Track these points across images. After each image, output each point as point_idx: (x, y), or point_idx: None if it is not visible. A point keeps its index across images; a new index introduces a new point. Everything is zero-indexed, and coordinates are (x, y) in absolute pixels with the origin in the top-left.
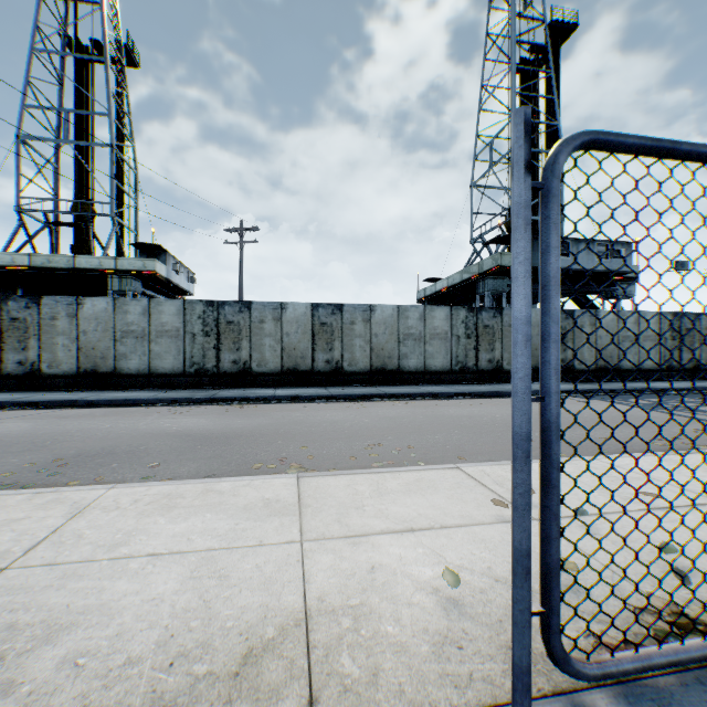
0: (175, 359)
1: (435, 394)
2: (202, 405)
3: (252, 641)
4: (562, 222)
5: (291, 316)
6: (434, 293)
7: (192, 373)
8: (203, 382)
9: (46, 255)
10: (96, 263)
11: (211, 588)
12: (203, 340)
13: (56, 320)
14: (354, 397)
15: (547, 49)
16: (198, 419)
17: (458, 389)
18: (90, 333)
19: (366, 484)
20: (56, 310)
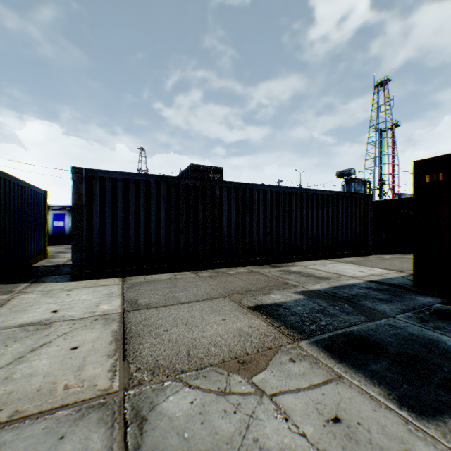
0: None
1: None
2: None
3: None
4: None
5: None
6: None
7: None
8: None
9: None
10: None
11: None
12: None
13: None
14: None
15: None
16: None
17: None
18: None
19: None
20: None
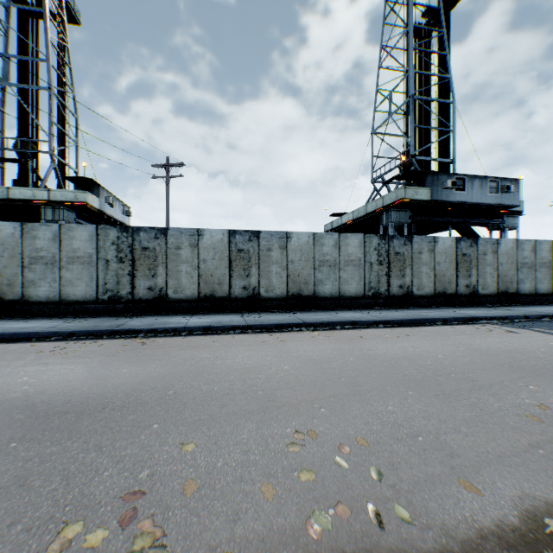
0: (87, 286)
1: (355, 323)
2: (101, 340)
3: None
4: (454, 163)
5: (207, 242)
6: (340, 225)
7: (106, 300)
8: (117, 309)
9: None
10: (30, 194)
11: None
12: (118, 267)
13: None
14: (270, 326)
15: (439, 11)
16: (75, 365)
17: (376, 316)
18: None
19: None
20: None
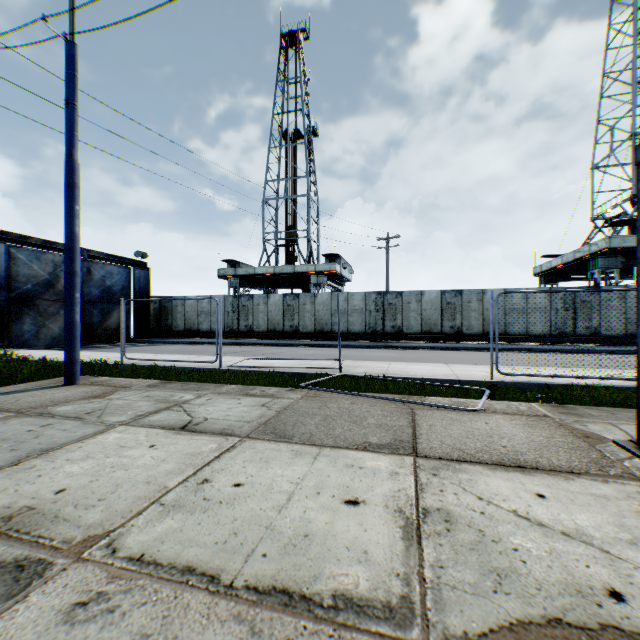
0: (360, 325)
1: (529, 349)
2: (383, 349)
3: (445, 374)
4: None
5: (427, 299)
6: (549, 269)
7: (369, 333)
8: (375, 338)
9: (281, 266)
10: (305, 268)
11: (433, 371)
12: (375, 314)
13: (305, 305)
14: (469, 348)
15: None
16: (388, 353)
17: (550, 347)
18: (319, 311)
19: (470, 366)
20: (305, 300)
